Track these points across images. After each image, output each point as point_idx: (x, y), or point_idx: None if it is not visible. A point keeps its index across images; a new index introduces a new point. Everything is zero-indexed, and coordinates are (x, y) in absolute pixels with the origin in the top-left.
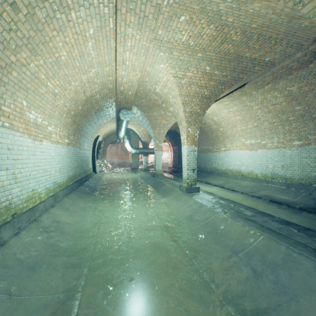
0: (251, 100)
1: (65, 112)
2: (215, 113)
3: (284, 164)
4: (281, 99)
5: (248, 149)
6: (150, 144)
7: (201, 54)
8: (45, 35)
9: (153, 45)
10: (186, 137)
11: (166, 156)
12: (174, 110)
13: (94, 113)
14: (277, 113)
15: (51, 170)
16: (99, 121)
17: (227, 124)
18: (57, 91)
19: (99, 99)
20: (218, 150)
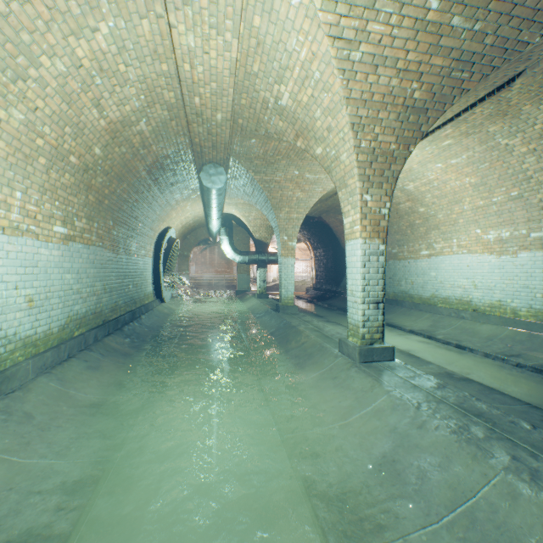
0: (512, 131)
1: (42, 153)
2: (410, 174)
3: None
4: None
5: (490, 251)
6: (271, 246)
7: None
8: None
9: None
10: (360, 217)
11: (300, 269)
12: (326, 151)
13: (146, 174)
14: None
15: None
16: (164, 196)
17: (438, 197)
18: None
19: (149, 135)
20: (413, 255)
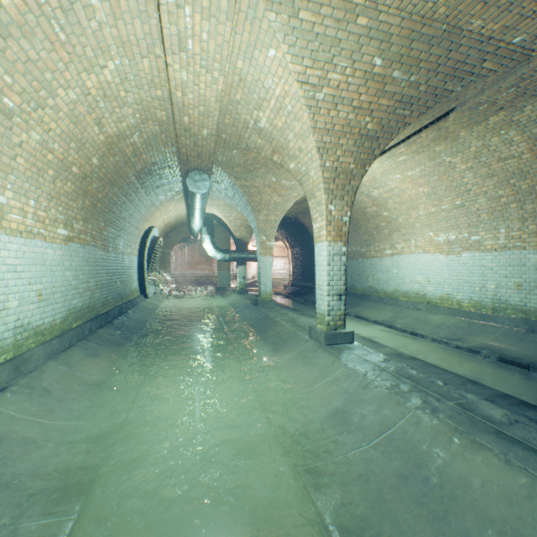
0: (453, 151)
1: (51, 166)
2: (375, 182)
3: (522, 282)
4: (521, 147)
5: (441, 251)
6: (251, 244)
7: (367, 20)
8: None
9: None
10: (325, 223)
11: (279, 266)
12: (298, 167)
13: (135, 179)
14: (509, 178)
15: (4, 299)
16: (149, 197)
17: (398, 203)
18: (12, 103)
19: (141, 146)
20: (379, 254)
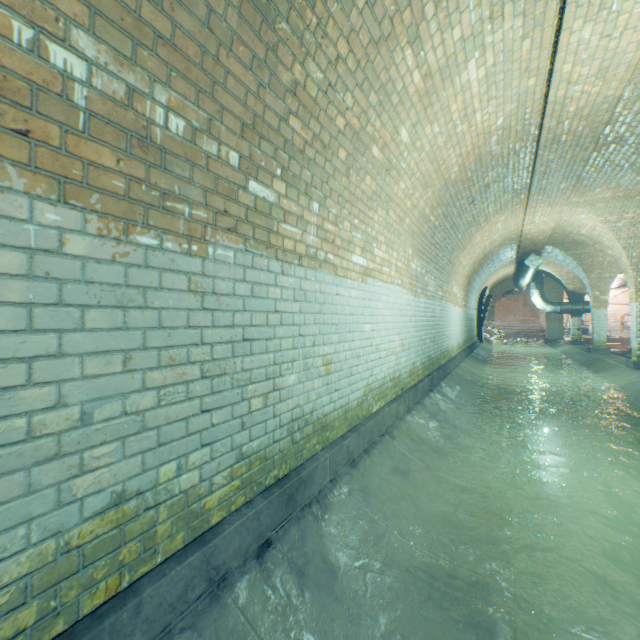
0: None
1: (465, 276)
2: None
3: None
4: None
5: None
6: None
7: None
8: (471, 238)
9: (567, 207)
10: (634, 290)
11: None
12: (613, 254)
13: (486, 264)
14: None
15: (457, 331)
16: (489, 270)
17: None
18: (465, 263)
19: (496, 250)
20: None
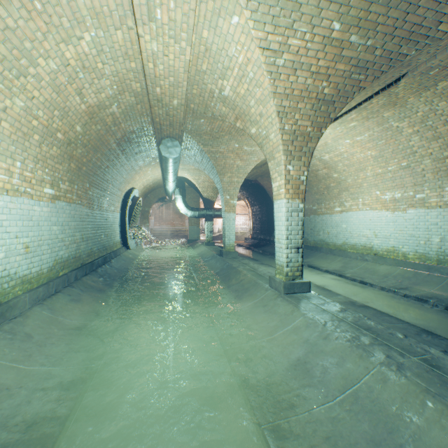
0: (401, 116)
1: (36, 131)
2: (326, 147)
3: None
4: None
5: (387, 208)
6: (217, 203)
7: None
8: None
9: None
10: (284, 182)
11: (241, 222)
12: (259, 131)
13: (116, 146)
14: None
15: None
16: (129, 163)
17: (347, 165)
18: None
19: (119, 116)
20: (329, 211)
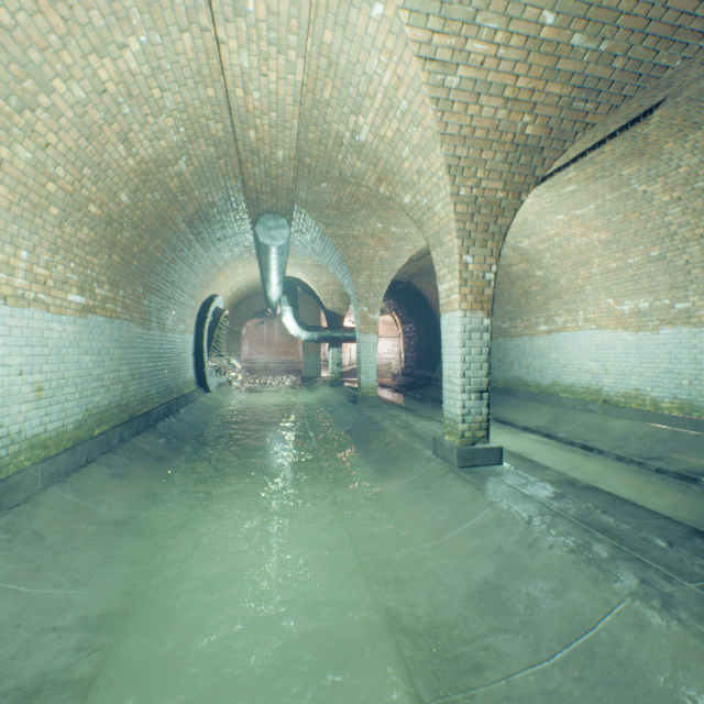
0: (651, 175)
1: (54, 201)
2: (525, 228)
3: None
4: None
5: (625, 327)
6: (348, 319)
7: None
8: None
9: None
10: (458, 283)
11: (385, 349)
12: (417, 200)
13: (186, 227)
14: None
15: None
16: (208, 255)
17: (559, 257)
18: None
19: (190, 178)
20: (529, 331)
